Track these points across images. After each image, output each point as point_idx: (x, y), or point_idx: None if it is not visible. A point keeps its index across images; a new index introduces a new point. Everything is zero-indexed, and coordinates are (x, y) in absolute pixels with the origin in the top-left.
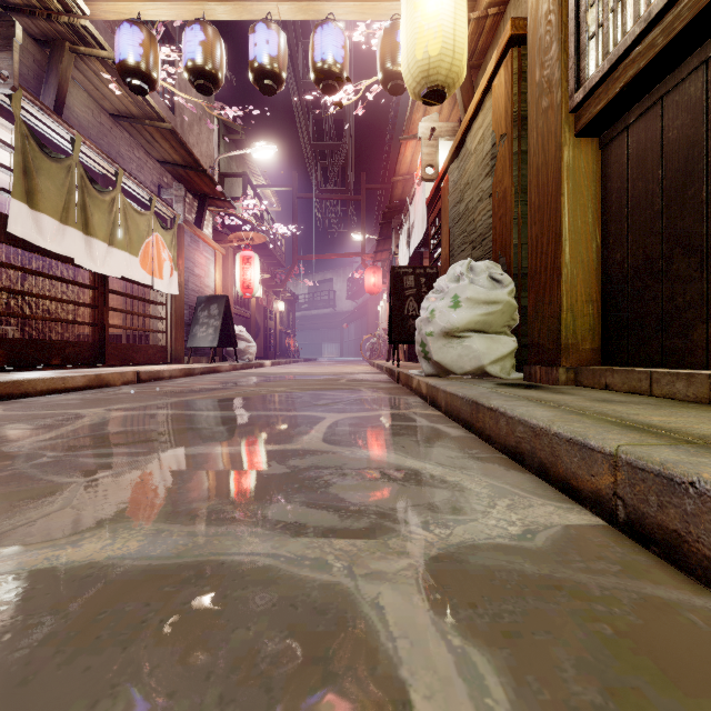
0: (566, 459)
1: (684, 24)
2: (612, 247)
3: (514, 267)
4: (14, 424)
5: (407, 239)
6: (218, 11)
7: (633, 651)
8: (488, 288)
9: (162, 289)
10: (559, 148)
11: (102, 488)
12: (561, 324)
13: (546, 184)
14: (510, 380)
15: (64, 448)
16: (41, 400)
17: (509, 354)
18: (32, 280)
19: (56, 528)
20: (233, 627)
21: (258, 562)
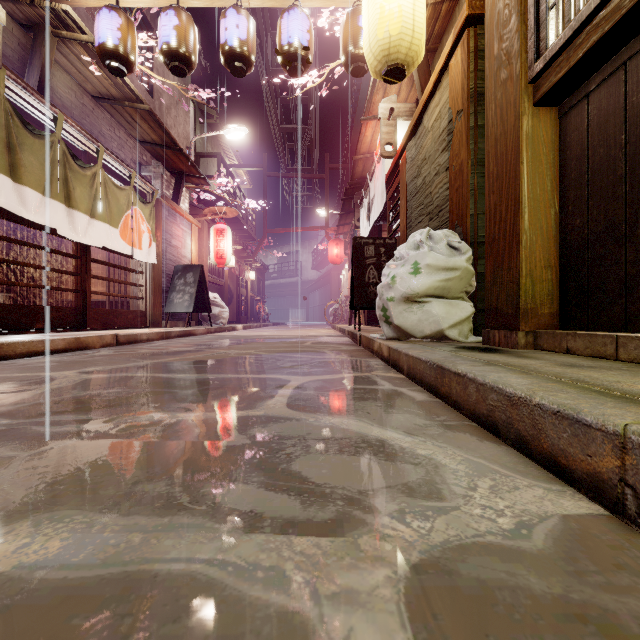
0: (551, 433)
1: None
2: (571, 213)
3: (471, 235)
4: None
5: (367, 213)
6: None
7: None
8: (446, 255)
9: (141, 258)
10: (518, 117)
11: (44, 463)
12: (520, 289)
13: (504, 154)
14: (468, 343)
15: (22, 414)
16: (19, 362)
17: (467, 319)
18: (23, 251)
19: None
20: None
21: (199, 574)
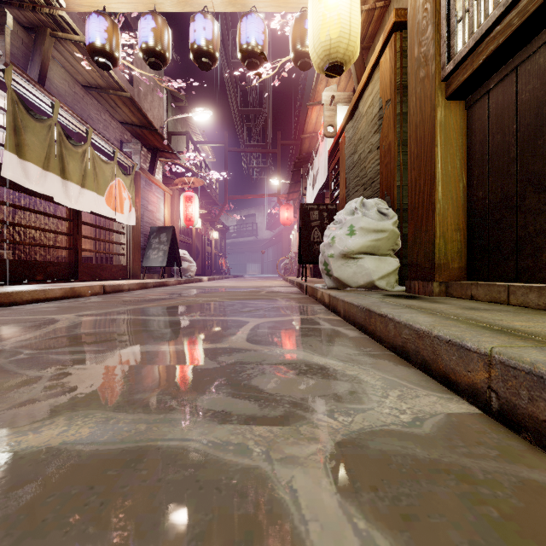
0: (445, 357)
1: (536, 7)
2: (476, 186)
3: (397, 203)
4: (2, 327)
5: (312, 183)
6: (166, 5)
7: (519, 534)
8: (376, 219)
9: (123, 221)
10: (433, 108)
11: (65, 380)
12: (435, 248)
13: (423, 138)
14: (394, 292)
15: (39, 346)
16: (26, 308)
17: (393, 272)
18: (23, 214)
19: (22, 416)
20: (164, 510)
21: (189, 447)
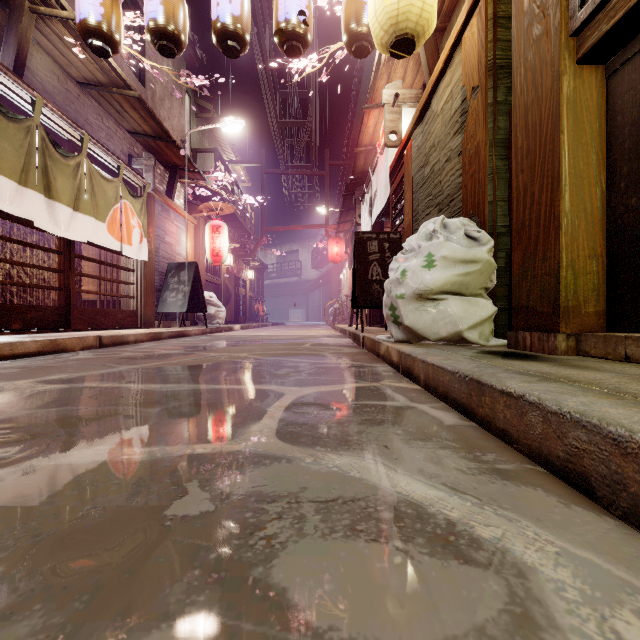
0: None
1: None
2: (624, 191)
3: (489, 225)
4: None
5: (369, 208)
6: None
7: None
8: (464, 246)
9: (131, 255)
10: (557, 77)
11: None
12: (560, 284)
13: (538, 124)
14: (491, 347)
15: None
16: None
17: (488, 319)
18: (10, 248)
19: None
20: None
21: None
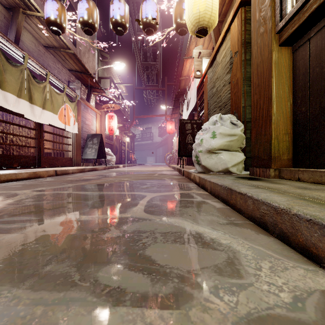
0: (305, 233)
1: None
2: (300, 104)
3: (242, 117)
4: None
5: (186, 107)
6: None
7: None
8: (230, 128)
9: (70, 130)
10: (270, 52)
11: None
12: (271, 146)
13: (262, 72)
14: (242, 175)
15: None
16: (2, 185)
17: (241, 162)
18: (9, 126)
19: None
20: None
21: None
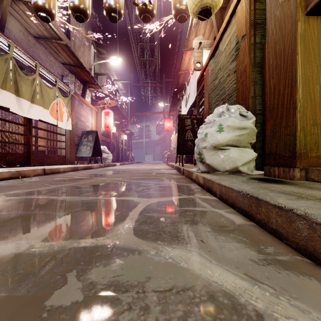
0: None
1: None
2: None
3: (252, 109)
4: None
5: (185, 103)
6: None
7: None
8: (239, 120)
9: (62, 127)
10: (294, 23)
11: None
12: (296, 140)
13: (282, 50)
14: (255, 175)
15: None
16: None
17: (252, 160)
18: (1, 123)
19: None
20: None
21: None
